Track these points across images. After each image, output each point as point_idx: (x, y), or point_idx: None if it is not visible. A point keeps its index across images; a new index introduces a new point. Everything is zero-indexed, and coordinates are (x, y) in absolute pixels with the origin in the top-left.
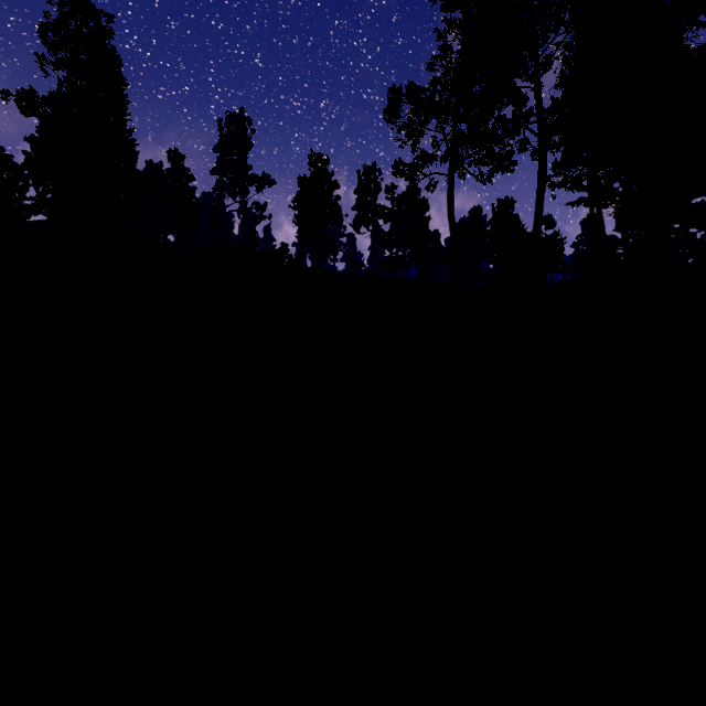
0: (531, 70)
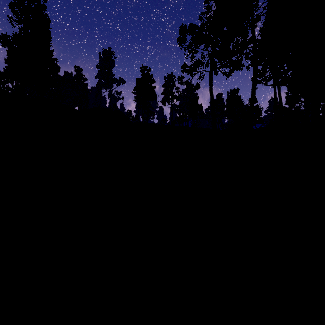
0: (249, 22)
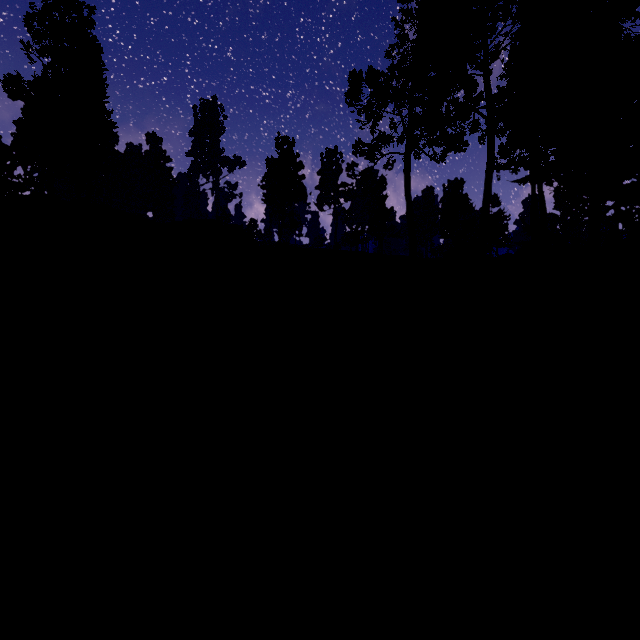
0: (480, 59)
